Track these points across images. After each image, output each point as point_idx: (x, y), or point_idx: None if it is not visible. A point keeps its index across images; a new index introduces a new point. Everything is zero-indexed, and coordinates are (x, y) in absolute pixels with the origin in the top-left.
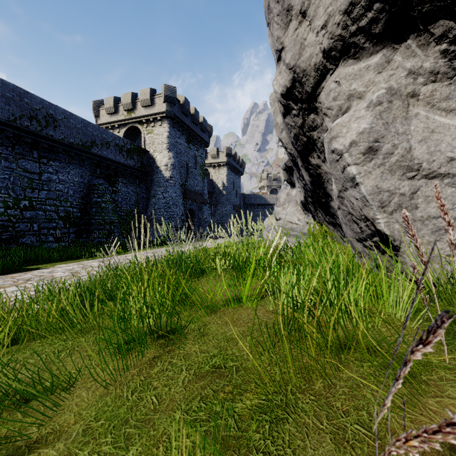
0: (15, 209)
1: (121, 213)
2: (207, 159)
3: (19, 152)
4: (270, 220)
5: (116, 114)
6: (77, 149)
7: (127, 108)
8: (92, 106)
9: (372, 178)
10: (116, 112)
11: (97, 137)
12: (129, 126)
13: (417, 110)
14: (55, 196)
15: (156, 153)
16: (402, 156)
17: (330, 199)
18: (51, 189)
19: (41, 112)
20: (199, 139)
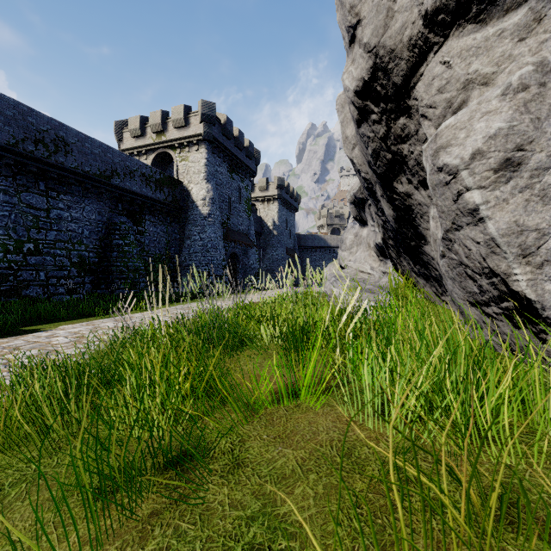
0: (17, 254)
1: (148, 258)
2: (254, 192)
3: (22, 183)
4: (333, 268)
5: (143, 137)
6: (94, 179)
7: (156, 130)
8: (114, 128)
9: (508, 209)
10: (143, 135)
11: (118, 165)
12: (158, 152)
13: None
14: (66, 237)
15: (191, 185)
16: None
17: (423, 242)
18: (62, 229)
19: (49, 134)
20: (244, 167)
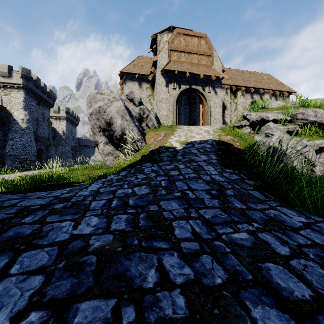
0: None
1: None
2: (50, 113)
3: None
4: (93, 157)
5: None
6: None
7: None
8: None
9: (103, 153)
10: None
11: None
12: None
13: (107, 146)
14: None
15: (13, 110)
16: (105, 151)
17: None
18: None
19: None
20: (46, 102)
